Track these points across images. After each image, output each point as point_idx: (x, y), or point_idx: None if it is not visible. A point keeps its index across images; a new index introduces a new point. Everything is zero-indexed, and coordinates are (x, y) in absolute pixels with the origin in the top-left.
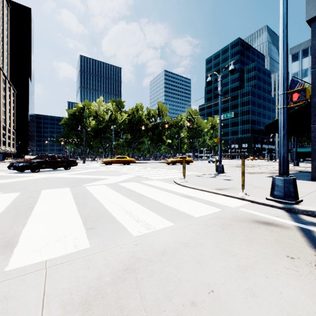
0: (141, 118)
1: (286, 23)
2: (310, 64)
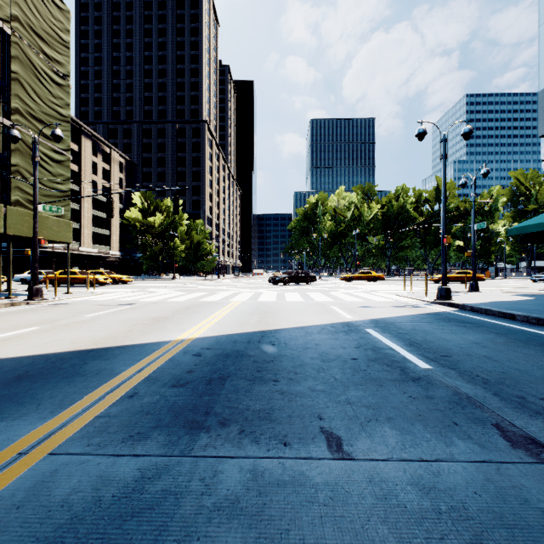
0: (404, 208)
1: (444, 196)
2: None
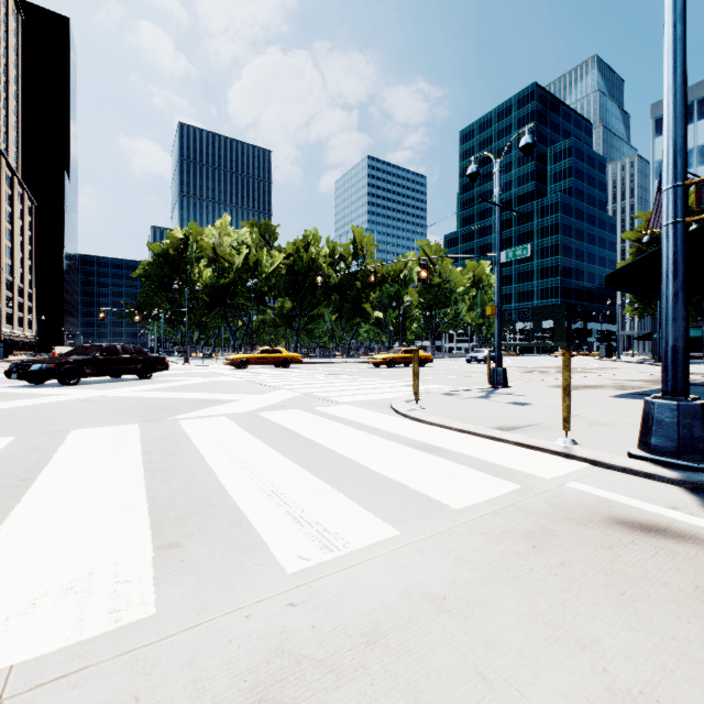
0: (316, 262)
1: (683, 8)
2: (698, 140)
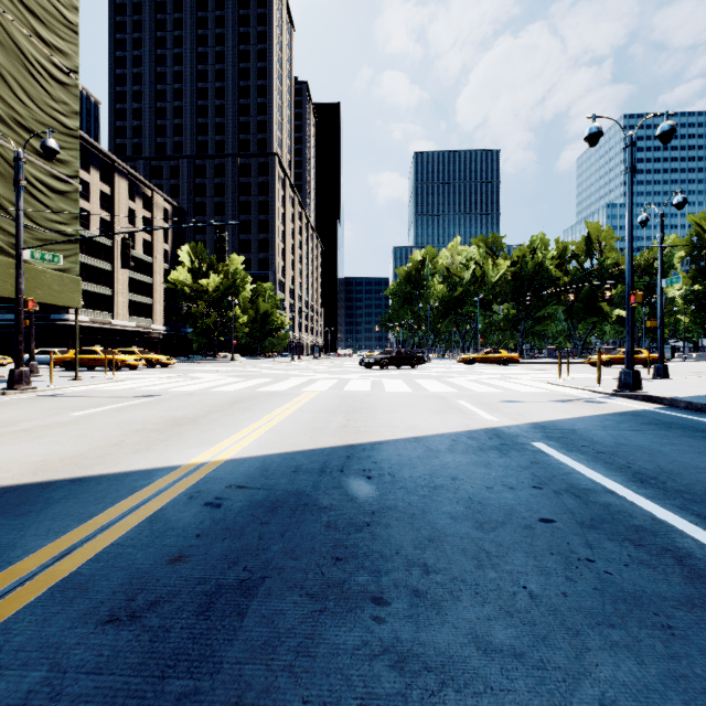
0: (543, 265)
1: (630, 230)
2: None
